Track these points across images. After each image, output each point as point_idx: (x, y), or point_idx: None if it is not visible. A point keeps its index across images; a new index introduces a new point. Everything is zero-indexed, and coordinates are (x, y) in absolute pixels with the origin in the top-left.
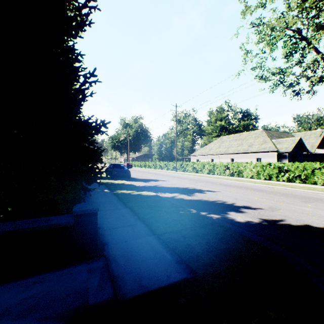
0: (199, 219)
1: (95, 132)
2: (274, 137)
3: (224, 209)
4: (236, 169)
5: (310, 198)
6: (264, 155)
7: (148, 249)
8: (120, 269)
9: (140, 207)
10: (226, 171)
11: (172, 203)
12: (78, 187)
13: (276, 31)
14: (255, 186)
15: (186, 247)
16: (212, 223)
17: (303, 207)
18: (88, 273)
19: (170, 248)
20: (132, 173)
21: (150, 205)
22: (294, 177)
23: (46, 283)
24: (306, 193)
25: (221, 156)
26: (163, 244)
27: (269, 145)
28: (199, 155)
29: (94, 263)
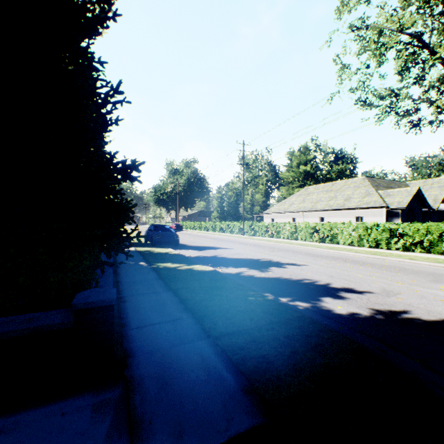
0: (279, 311)
1: (121, 178)
2: (381, 188)
3: (314, 293)
4: (328, 232)
5: (440, 276)
6: (367, 213)
7: (196, 365)
8: (148, 405)
9: (190, 290)
10: (314, 235)
11: (238, 284)
12: (85, 262)
13: (385, 37)
14: (357, 257)
15: (258, 361)
16: (299, 316)
17: (434, 290)
18: (93, 412)
19: (234, 363)
20: (182, 237)
21: (204, 286)
22: (413, 244)
23: (15, 435)
24: (433, 268)
25: (306, 213)
26: (222, 356)
27: (374, 198)
28: (275, 212)
29: (106, 392)
